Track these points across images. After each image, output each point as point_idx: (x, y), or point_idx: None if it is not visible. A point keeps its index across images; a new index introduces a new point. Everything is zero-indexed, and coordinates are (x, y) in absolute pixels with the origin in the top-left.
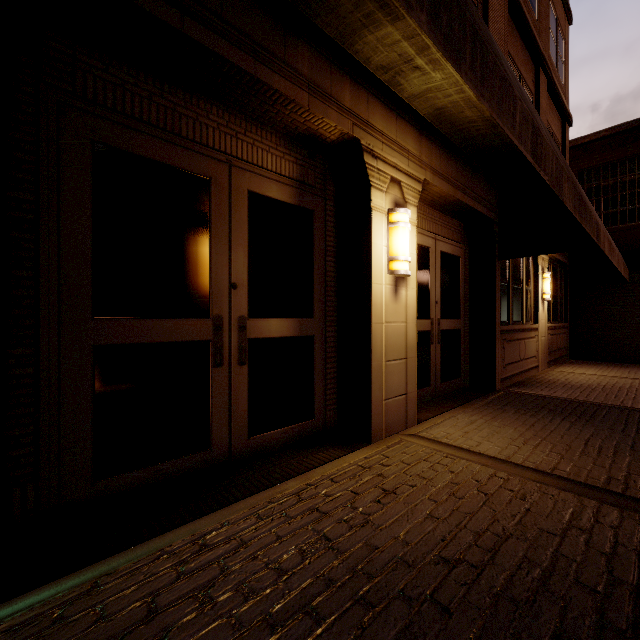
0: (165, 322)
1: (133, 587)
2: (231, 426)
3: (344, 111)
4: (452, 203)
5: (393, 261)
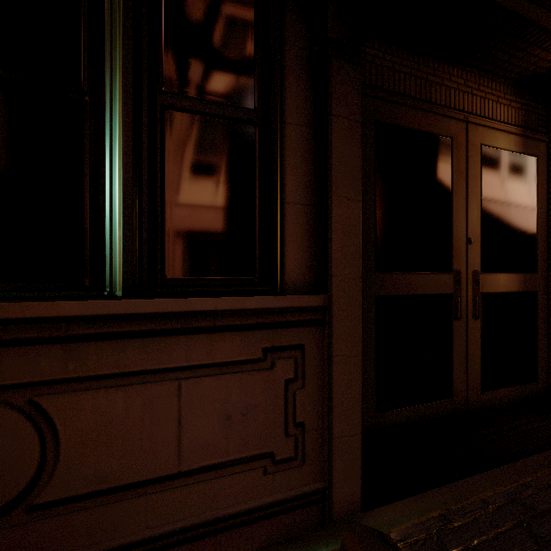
0: (420, 276)
1: (489, 534)
2: (467, 378)
3: None
4: None
5: None
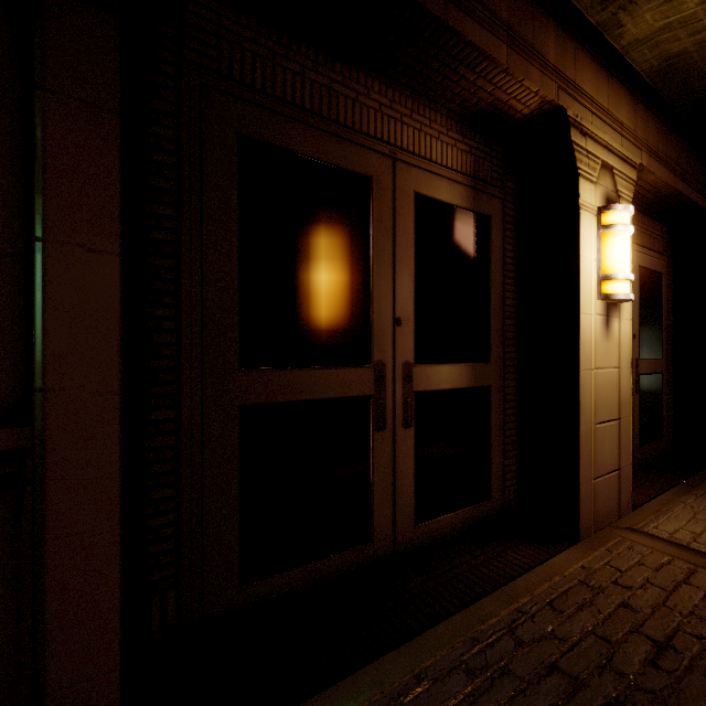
0: (320, 372)
1: None
2: (395, 510)
3: (548, 69)
4: (664, 197)
5: (607, 281)
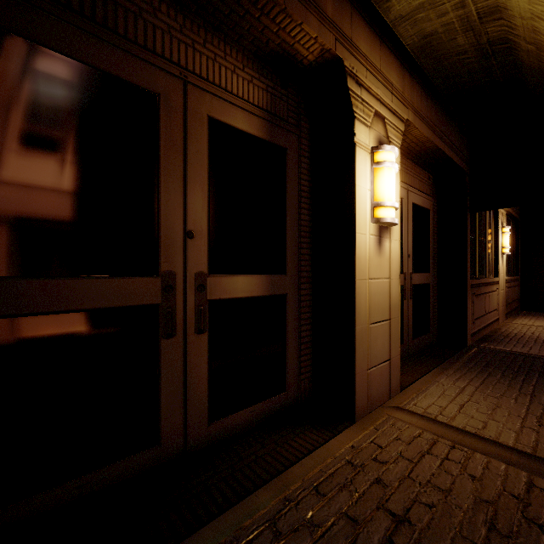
0: (93, 281)
1: None
2: (186, 411)
3: (326, 21)
4: (428, 151)
5: (378, 207)
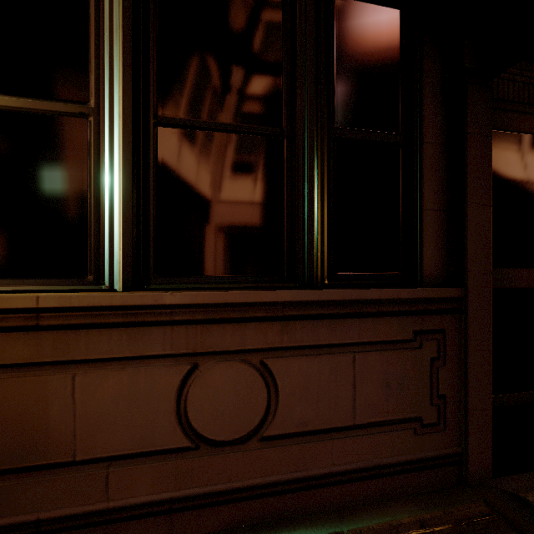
0: (522, 270)
1: None
2: None
3: None
4: None
5: None
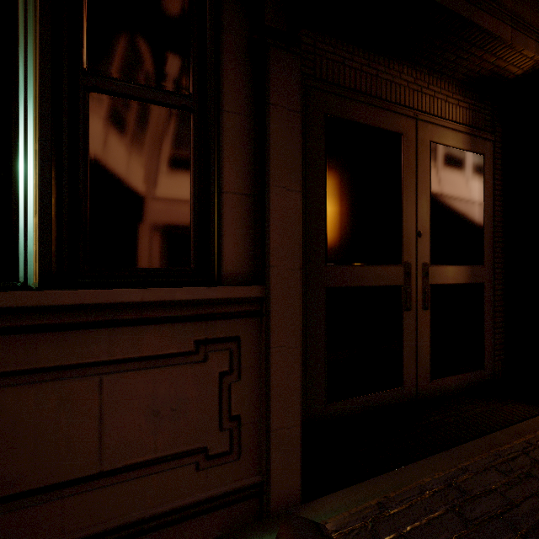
0: (370, 268)
1: (422, 519)
2: (417, 367)
3: None
4: None
5: None
